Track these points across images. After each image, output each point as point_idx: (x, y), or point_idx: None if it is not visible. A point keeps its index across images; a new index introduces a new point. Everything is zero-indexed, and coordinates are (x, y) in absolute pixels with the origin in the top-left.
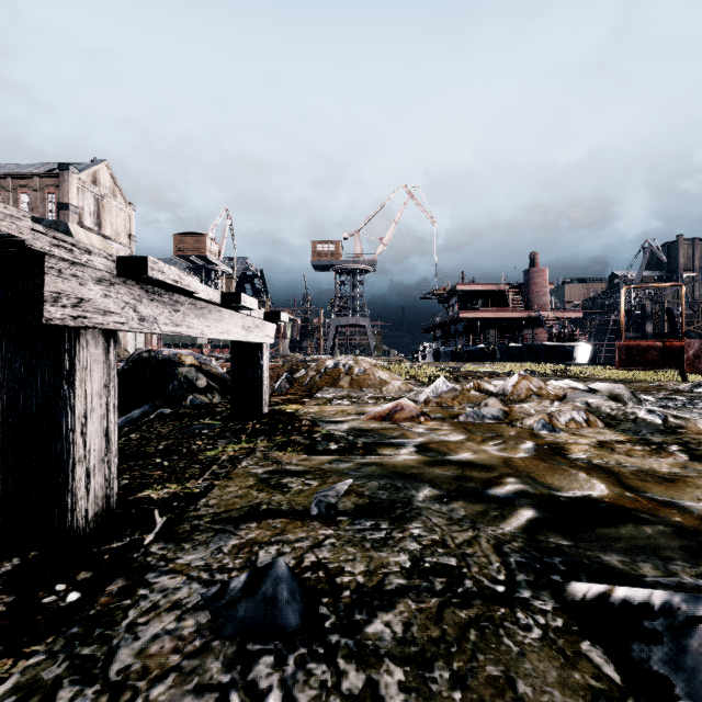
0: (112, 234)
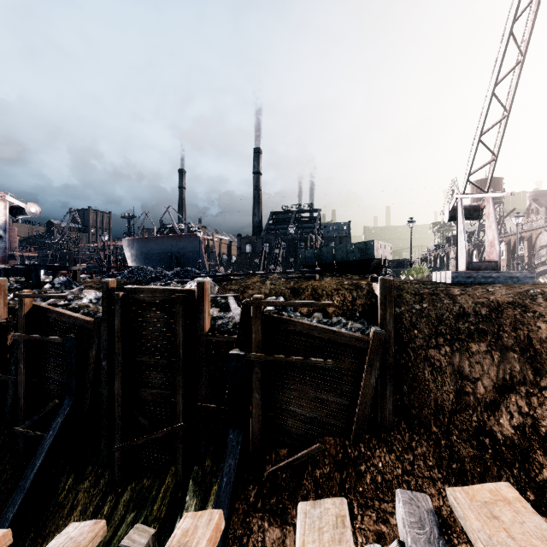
0: None
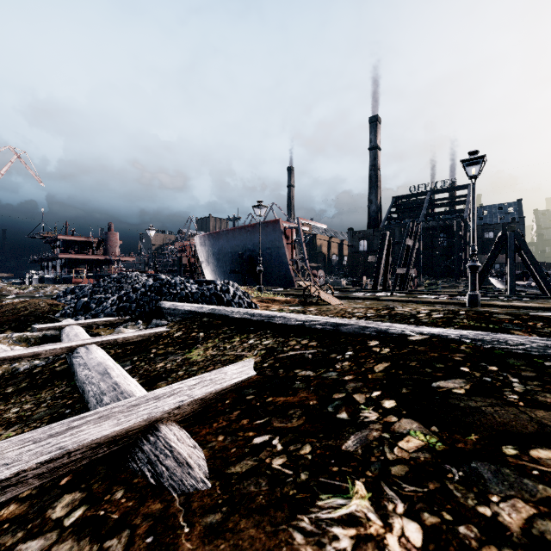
0: None
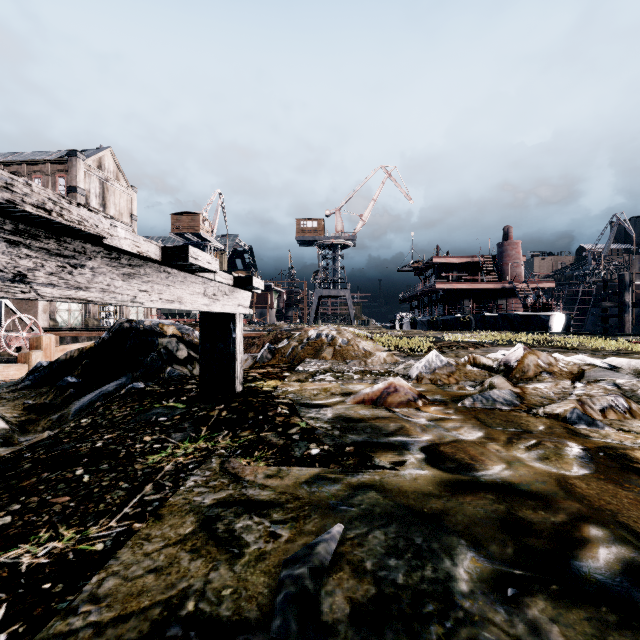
0: (115, 214)
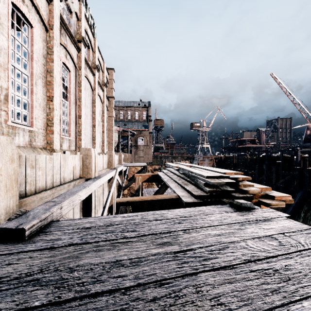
0: None
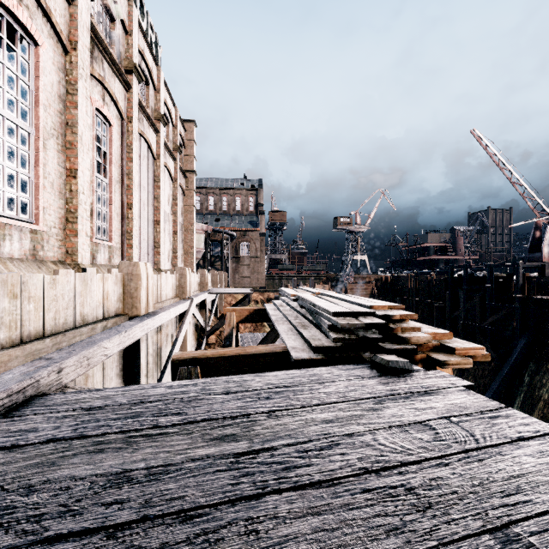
0: None
